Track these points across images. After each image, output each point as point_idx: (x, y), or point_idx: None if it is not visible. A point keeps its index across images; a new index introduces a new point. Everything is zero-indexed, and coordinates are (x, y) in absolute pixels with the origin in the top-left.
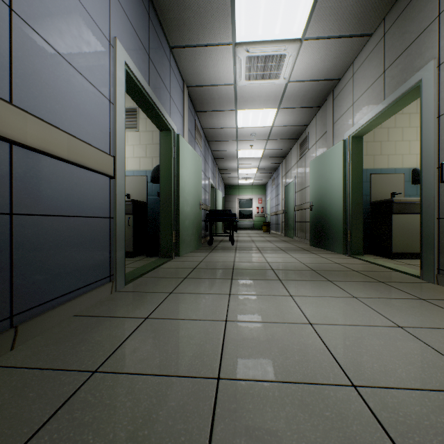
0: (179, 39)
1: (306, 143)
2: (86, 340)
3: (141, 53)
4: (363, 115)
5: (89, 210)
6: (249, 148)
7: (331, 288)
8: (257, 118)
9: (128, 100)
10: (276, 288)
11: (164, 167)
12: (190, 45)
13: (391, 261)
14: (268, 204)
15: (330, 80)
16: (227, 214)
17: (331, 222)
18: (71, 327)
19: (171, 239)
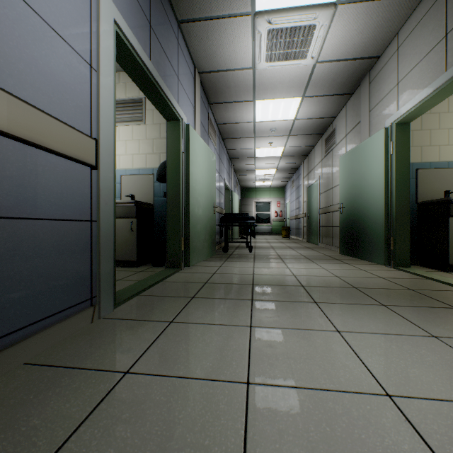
0: (188, 11)
1: (334, 138)
2: (12, 427)
3: (138, 17)
4: (412, 95)
5: (55, 210)
6: (268, 145)
7: (392, 319)
8: (278, 110)
9: (133, 89)
10: (314, 317)
11: (172, 163)
12: (201, 18)
13: (450, 276)
14: (288, 207)
15: (367, 58)
16: (244, 218)
17: (367, 226)
18: (6, 391)
19: (180, 247)
